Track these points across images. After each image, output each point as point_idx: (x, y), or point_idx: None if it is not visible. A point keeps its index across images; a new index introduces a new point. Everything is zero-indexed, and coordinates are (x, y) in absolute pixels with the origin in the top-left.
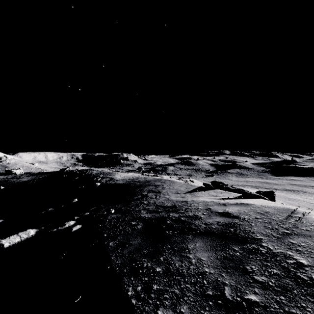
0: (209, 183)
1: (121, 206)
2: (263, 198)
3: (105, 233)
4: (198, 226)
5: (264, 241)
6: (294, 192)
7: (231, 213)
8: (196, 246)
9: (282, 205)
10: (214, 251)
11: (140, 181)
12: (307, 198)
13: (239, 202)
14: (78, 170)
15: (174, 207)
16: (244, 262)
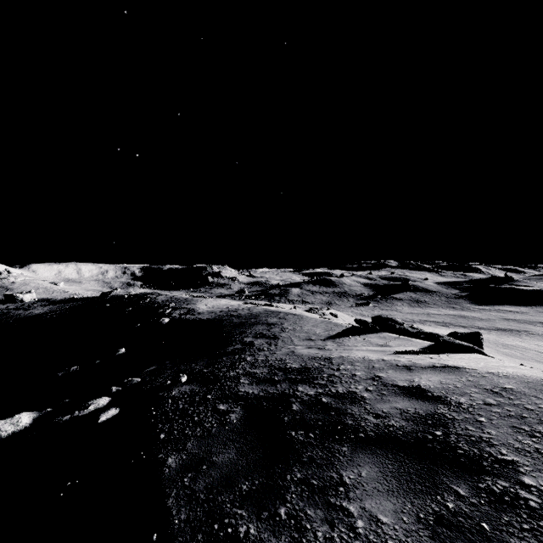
0: (366, 320)
1: (203, 367)
2: (479, 353)
3: (162, 432)
4: (361, 420)
5: (524, 471)
6: (511, 332)
7: (427, 389)
8: (362, 476)
9: (533, 372)
10: (408, 497)
11: (241, 316)
12: (535, 344)
13: (437, 362)
14: (133, 294)
15: (305, 372)
16: (492, 537)
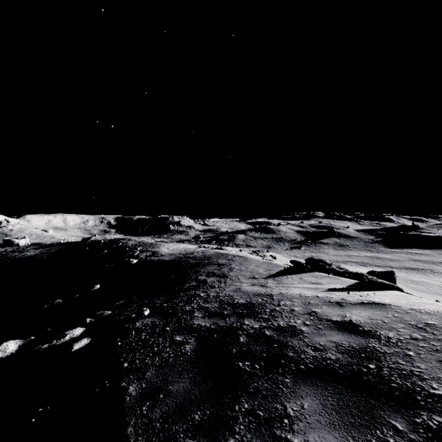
0: (300, 261)
1: (163, 302)
2: (398, 290)
3: (125, 361)
4: (301, 353)
5: None
6: (418, 271)
7: (358, 323)
8: (304, 408)
9: None
10: (349, 431)
11: (196, 258)
12: (438, 280)
13: (364, 299)
14: (108, 239)
15: (250, 307)
16: None
